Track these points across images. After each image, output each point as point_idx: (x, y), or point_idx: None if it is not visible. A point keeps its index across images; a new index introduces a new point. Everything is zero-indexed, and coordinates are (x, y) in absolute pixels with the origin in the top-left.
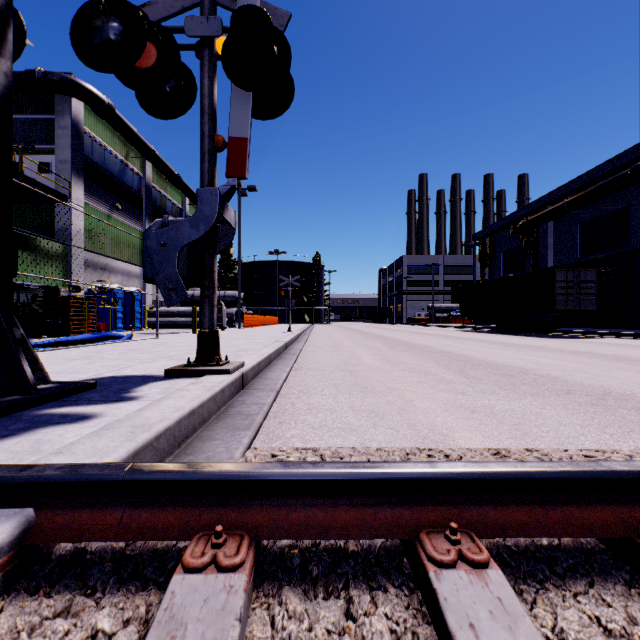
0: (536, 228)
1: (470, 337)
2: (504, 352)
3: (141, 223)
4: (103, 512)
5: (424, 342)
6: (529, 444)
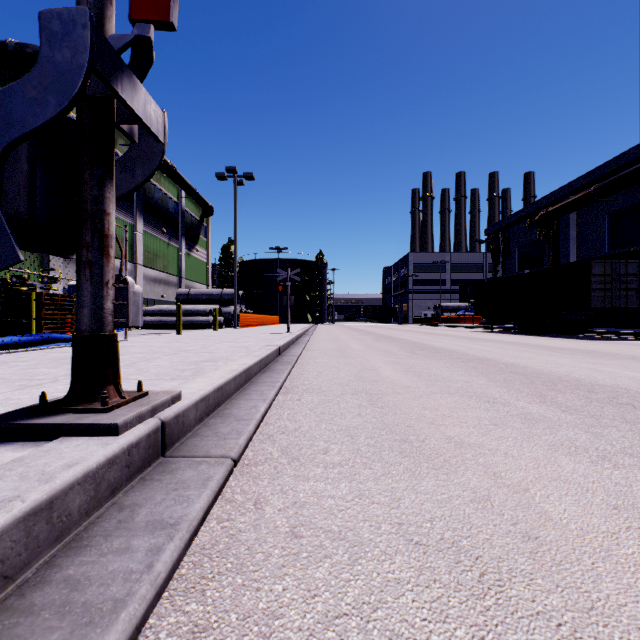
0: (556, 220)
1: (494, 338)
2: (560, 359)
3: (131, 216)
4: None
5: (446, 345)
6: None
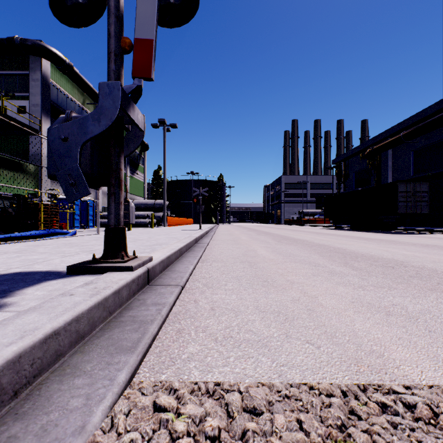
0: (379, 154)
1: (334, 233)
2: (369, 245)
3: None
4: None
5: (302, 237)
6: None
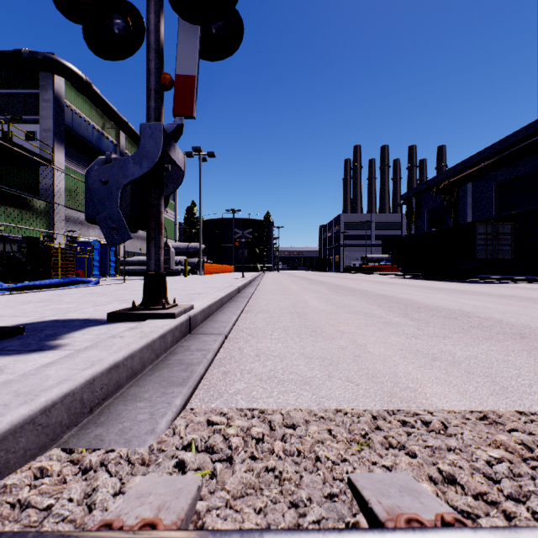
0: (456, 189)
1: (402, 283)
2: (438, 296)
3: None
4: None
5: (362, 287)
6: (518, 404)
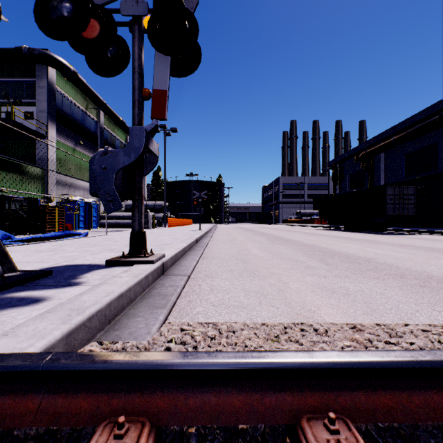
0: (372, 157)
1: (326, 234)
2: (351, 245)
3: None
4: (24, 398)
5: (294, 237)
6: (378, 319)
